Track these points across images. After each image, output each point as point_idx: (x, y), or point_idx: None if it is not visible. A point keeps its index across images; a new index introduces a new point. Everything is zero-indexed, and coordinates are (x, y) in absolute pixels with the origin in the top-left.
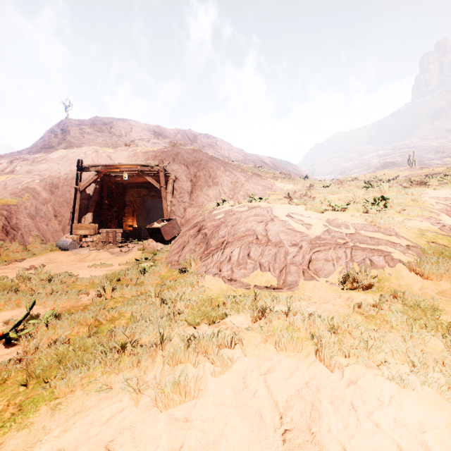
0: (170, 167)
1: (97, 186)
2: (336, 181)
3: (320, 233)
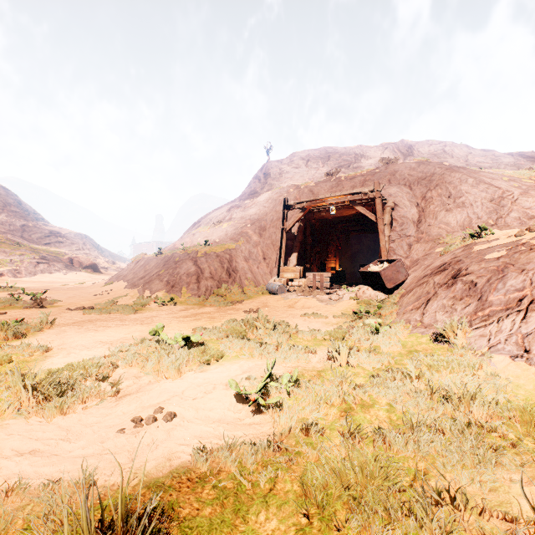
0: (385, 191)
1: (301, 225)
2: None
3: None
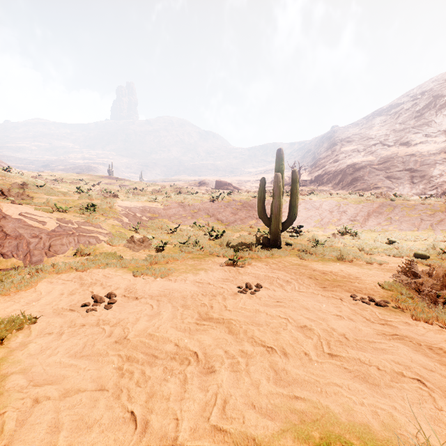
0: None
1: None
2: (48, 181)
3: (54, 228)
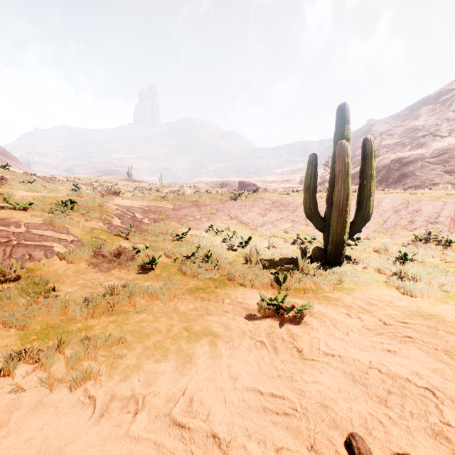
0: None
1: None
2: (46, 178)
3: None
